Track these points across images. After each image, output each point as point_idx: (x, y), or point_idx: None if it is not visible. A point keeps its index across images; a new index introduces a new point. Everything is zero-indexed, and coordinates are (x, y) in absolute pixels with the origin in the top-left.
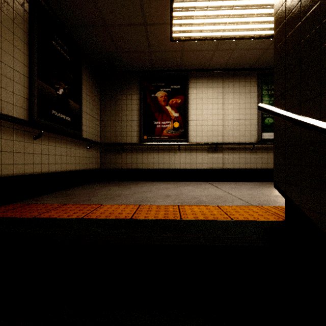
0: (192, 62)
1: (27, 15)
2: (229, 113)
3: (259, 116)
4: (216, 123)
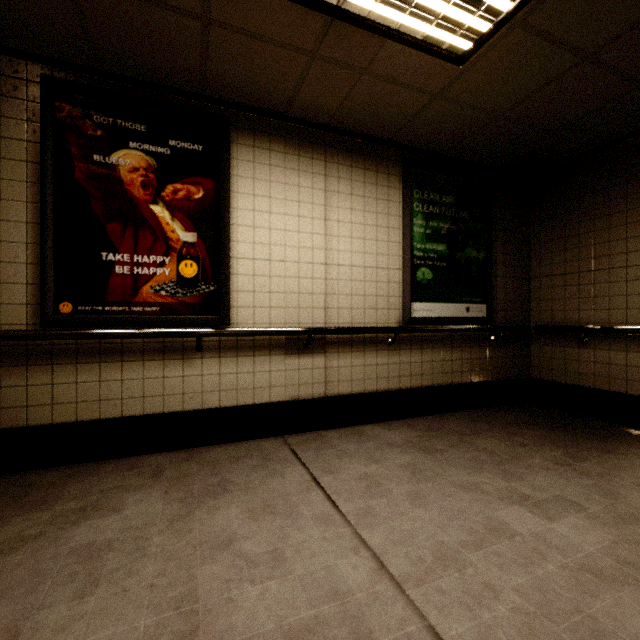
0: (242, 78)
1: None
2: (342, 248)
3: (406, 263)
4: (310, 270)
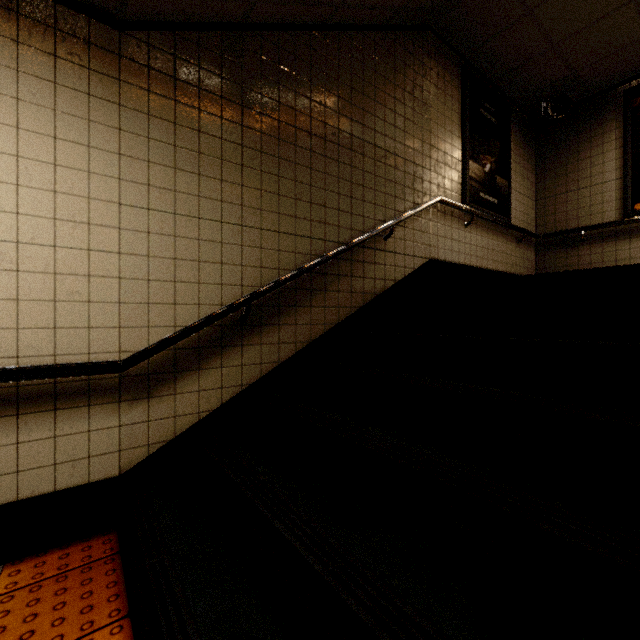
0: None
1: (460, 95)
2: None
3: None
4: None
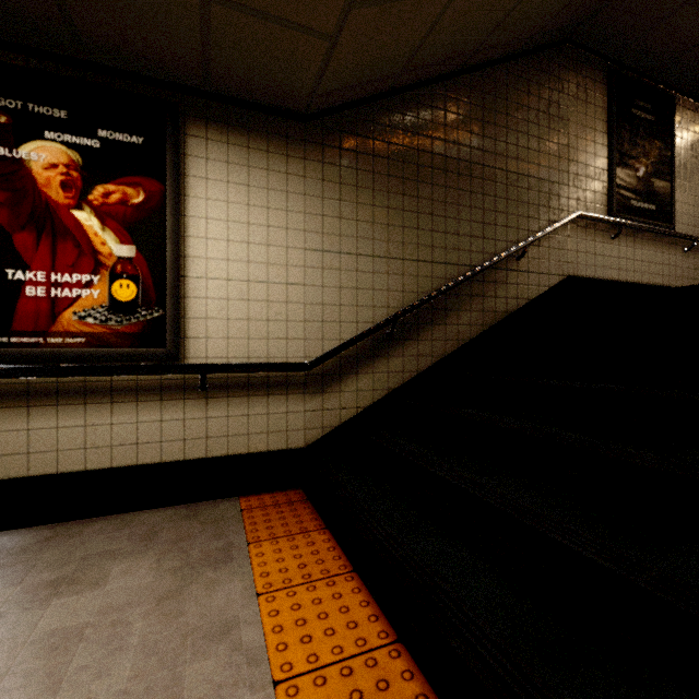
0: None
1: (605, 100)
2: None
3: None
4: None
